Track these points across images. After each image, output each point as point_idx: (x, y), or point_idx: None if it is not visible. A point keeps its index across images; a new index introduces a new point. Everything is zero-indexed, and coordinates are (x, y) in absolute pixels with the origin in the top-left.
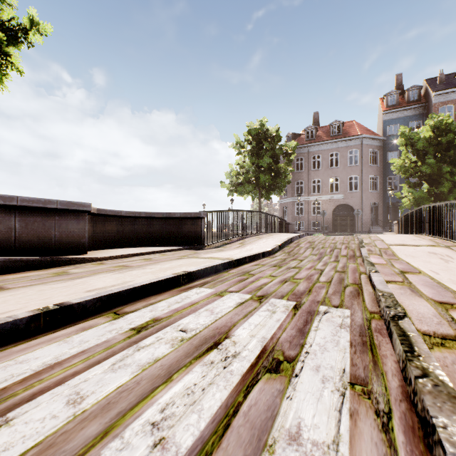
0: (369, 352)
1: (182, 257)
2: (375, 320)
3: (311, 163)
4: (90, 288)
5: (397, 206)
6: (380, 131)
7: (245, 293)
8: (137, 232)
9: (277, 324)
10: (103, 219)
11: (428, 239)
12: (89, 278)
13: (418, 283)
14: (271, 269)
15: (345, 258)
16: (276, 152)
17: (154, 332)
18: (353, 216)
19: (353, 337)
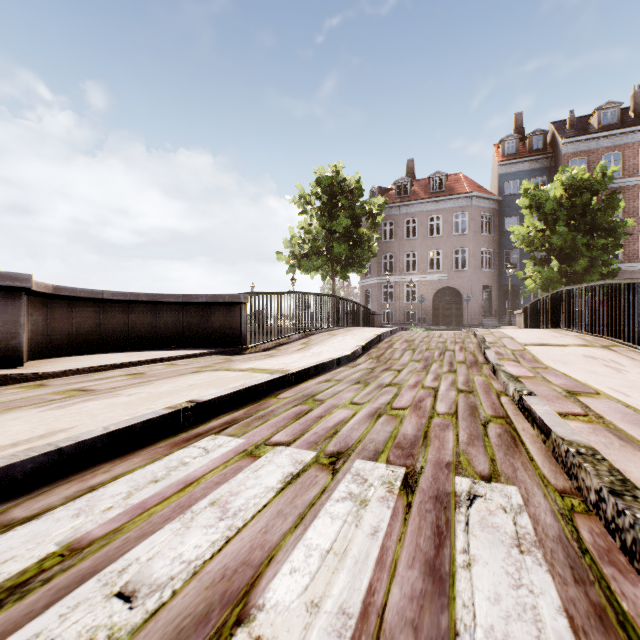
0: None
1: (202, 369)
2: (580, 517)
3: (404, 230)
4: None
5: (516, 290)
6: (495, 189)
7: (304, 446)
8: (133, 327)
9: (374, 547)
10: (68, 305)
11: (574, 336)
12: None
13: (615, 418)
14: (353, 389)
15: (464, 367)
16: (357, 211)
17: (37, 609)
18: (459, 303)
19: (565, 589)
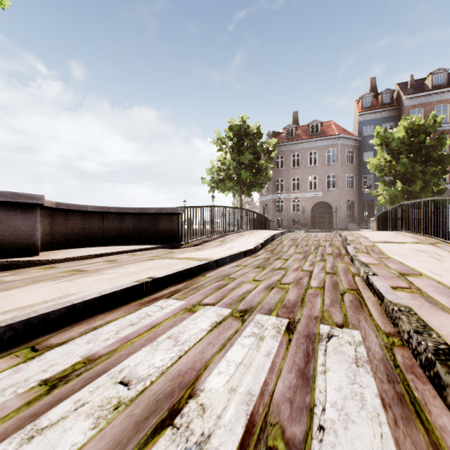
0: (417, 421)
1: (154, 258)
2: (397, 348)
3: (291, 161)
4: (9, 308)
5: (371, 204)
6: (356, 132)
7: (223, 306)
8: (107, 229)
9: (268, 362)
10: (65, 215)
11: (410, 236)
12: (19, 290)
13: (429, 290)
14: (255, 271)
15: (331, 257)
16: (257, 149)
17: (76, 388)
18: (330, 213)
19: (381, 385)
